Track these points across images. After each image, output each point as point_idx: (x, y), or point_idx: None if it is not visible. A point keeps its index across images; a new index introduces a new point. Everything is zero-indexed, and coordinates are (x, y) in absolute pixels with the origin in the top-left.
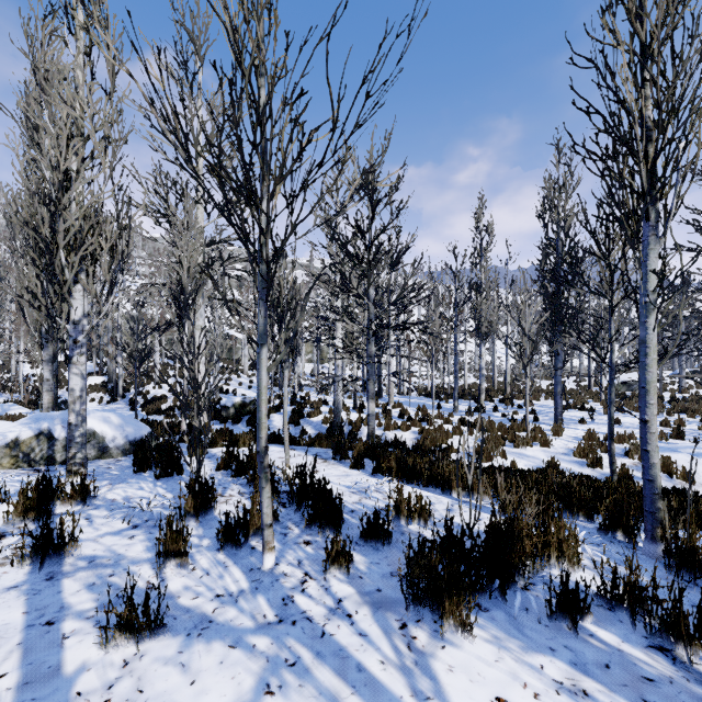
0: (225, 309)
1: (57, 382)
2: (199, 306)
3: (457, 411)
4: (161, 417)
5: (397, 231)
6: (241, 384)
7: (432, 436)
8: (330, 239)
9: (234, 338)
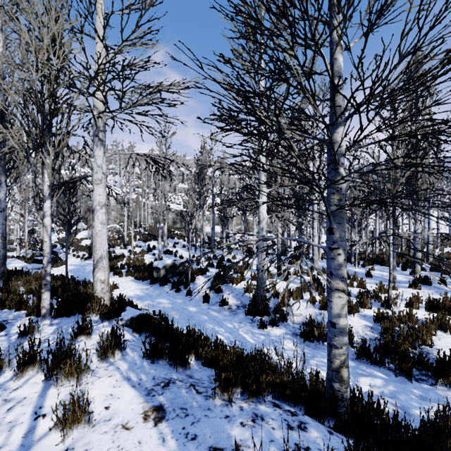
0: (183, 196)
1: (5, 243)
2: (97, 157)
3: (395, 282)
4: (112, 273)
5: (323, 94)
6: (184, 247)
7: (404, 330)
8: (253, 77)
9: (183, 212)
